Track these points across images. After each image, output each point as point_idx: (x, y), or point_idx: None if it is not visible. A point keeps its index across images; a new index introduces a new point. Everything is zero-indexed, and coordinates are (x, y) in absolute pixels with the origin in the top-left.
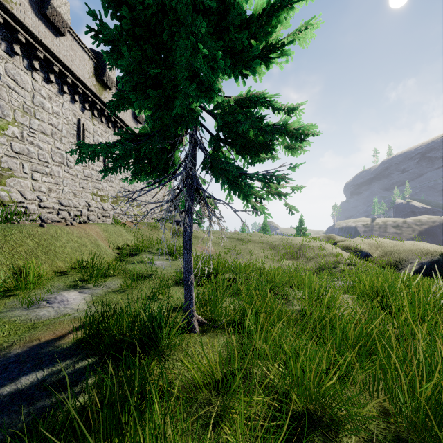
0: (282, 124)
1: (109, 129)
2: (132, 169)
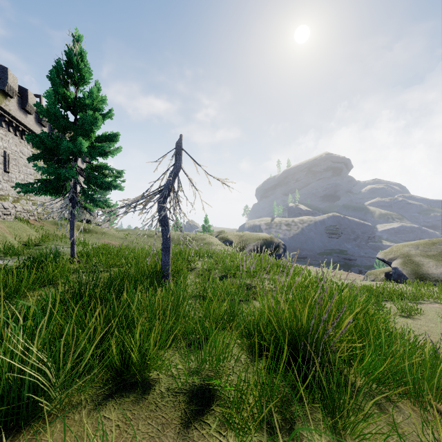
0: (110, 181)
1: (9, 133)
2: (42, 192)
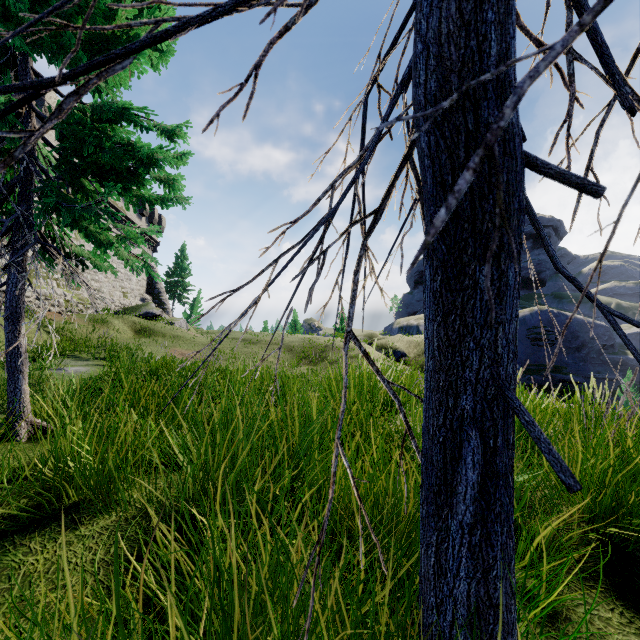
0: (127, 143)
1: None
2: None
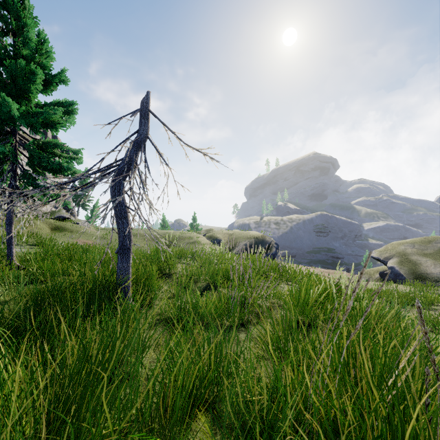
0: (59, 161)
1: None
2: None
